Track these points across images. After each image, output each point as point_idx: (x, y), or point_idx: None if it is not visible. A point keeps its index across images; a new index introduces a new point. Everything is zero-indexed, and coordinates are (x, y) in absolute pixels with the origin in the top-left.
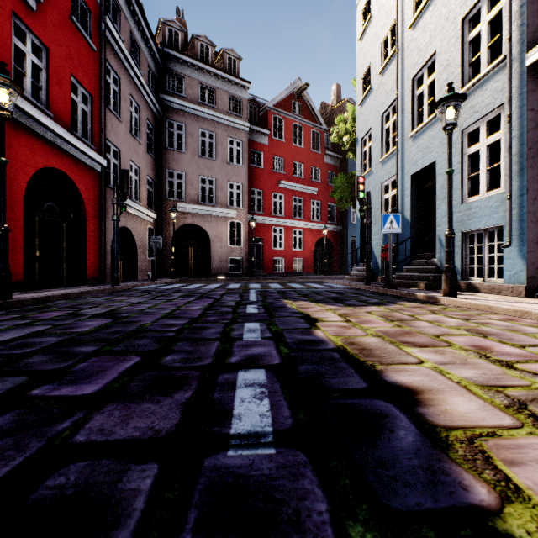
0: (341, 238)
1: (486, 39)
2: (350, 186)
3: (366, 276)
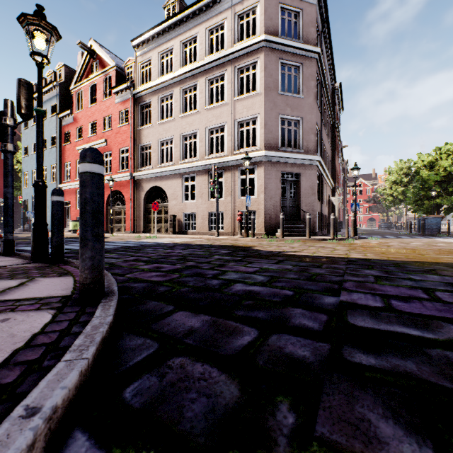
0: (16, 207)
1: (55, 175)
2: (19, 187)
3: (23, 229)
